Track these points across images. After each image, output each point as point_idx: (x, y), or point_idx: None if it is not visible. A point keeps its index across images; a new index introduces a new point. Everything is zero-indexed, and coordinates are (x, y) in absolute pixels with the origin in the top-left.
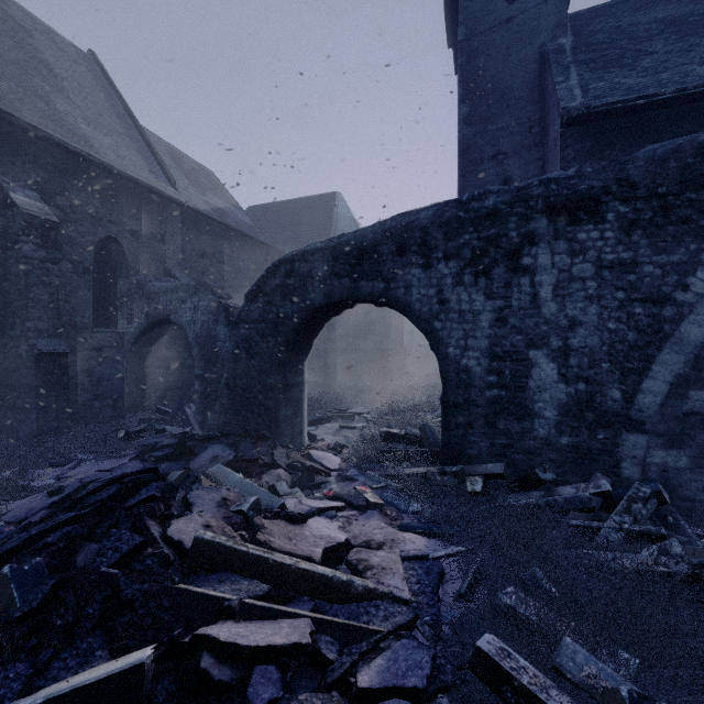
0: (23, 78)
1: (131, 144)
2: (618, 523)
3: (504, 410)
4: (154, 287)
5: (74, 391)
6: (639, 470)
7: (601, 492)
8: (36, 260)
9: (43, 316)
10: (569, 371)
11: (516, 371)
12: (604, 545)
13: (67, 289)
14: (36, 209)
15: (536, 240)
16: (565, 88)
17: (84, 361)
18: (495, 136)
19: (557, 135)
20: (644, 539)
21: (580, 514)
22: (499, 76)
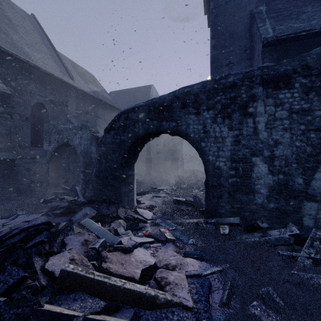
0: None
1: (51, 58)
2: (307, 253)
3: (238, 189)
4: (61, 127)
5: (20, 178)
6: (313, 221)
7: (293, 234)
8: None
9: (2, 141)
10: (274, 168)
11: (245, 168)
12: (302, 267)
13: (17, 128)
14: None
15: (256, 98)
16: (264, 29)
17: (25, 164)
18: (228, 55)
19: (260, 52)
20: None
21: (283, 247)
22: (230, 25)
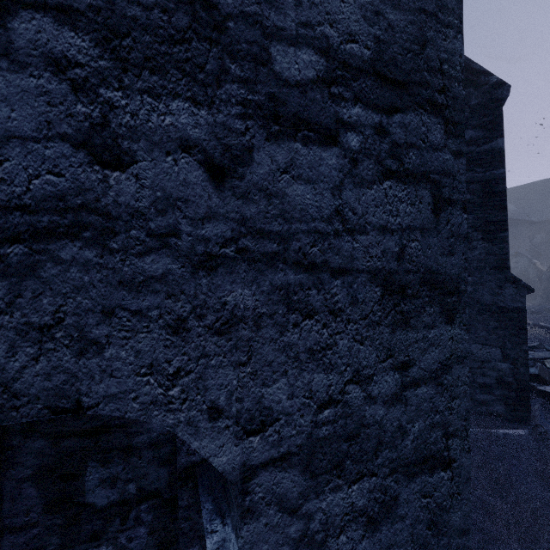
0: None
1: None
2: None
3: None
4: None
5: None
6: None
7: None
8: None
9: None
10: None
11: None
12: None
13: None
14: None
15: None
16: None
17: None
18: None
19: None
20: None
21: None
22: None
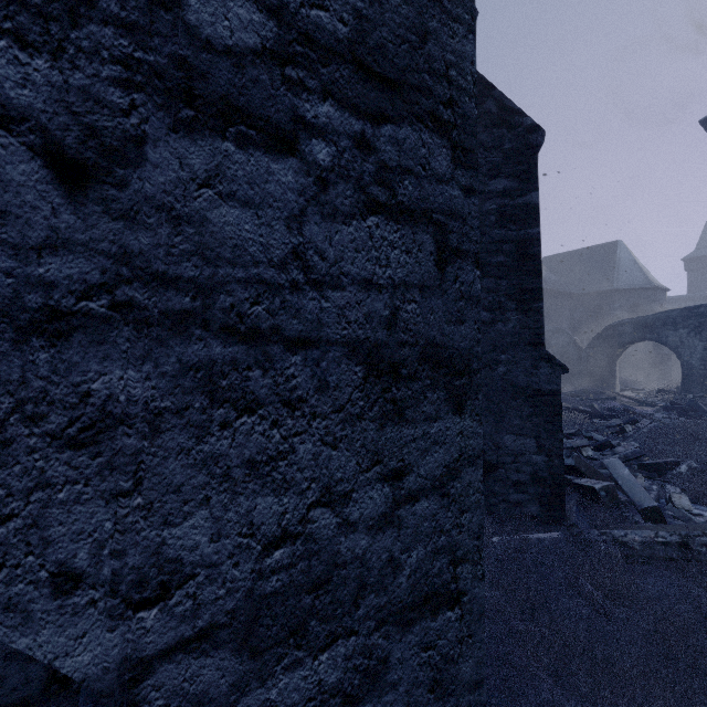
0: None
1: None
2: None
3: (706, 377)
4: None
5: None
6: None
7: None
8: None
9: None
10: None
11: None
12: None
13: None
14: None
15: None
16: None
17: None
18: None
19: None
20: None
21: None
22: None
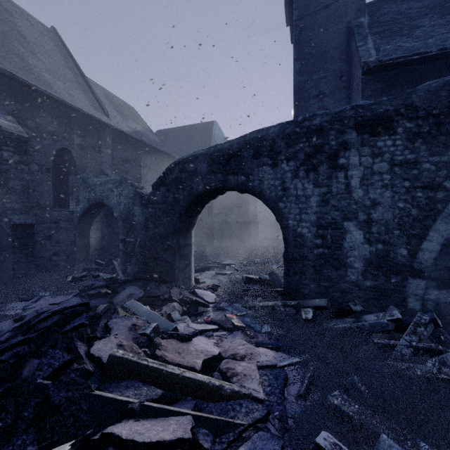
0: (6, 42)
1: (78, 88)
2: (408, 341)
3: (326, 263)
4: (93, 181)
5: (39, 249)
6: (420, 303)
7: (394, 319)
8: (13, 162)
9: (17, 199)
10: (371, 236)
11: (335, 236)
12: (399, 357)
13: (35, 182)
14: (13, 128)
15: (348, 147)
16: (365, 49)
17: (46, 230)
18: (318, 83)
19: (359, 81)
20: (428, 354)
21: (380, 334)
22: (320, 43)
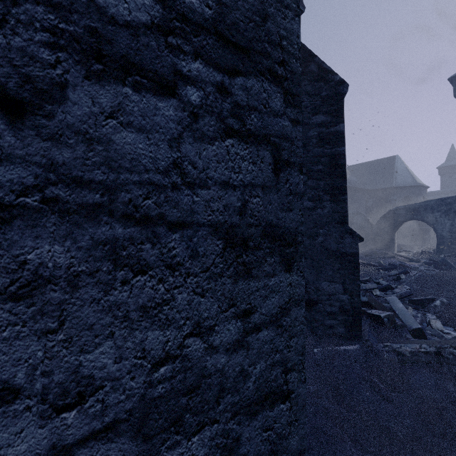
0: None
1: None
2: None
3: (452, 243)
4: None
5: None
6: None
7: None
8: None
9: None
10: None
11: (455, 235)
12: None
13: None
14: None
15: None
16: None
17: None
18: None
19: None
20: None
21: None
22: None
